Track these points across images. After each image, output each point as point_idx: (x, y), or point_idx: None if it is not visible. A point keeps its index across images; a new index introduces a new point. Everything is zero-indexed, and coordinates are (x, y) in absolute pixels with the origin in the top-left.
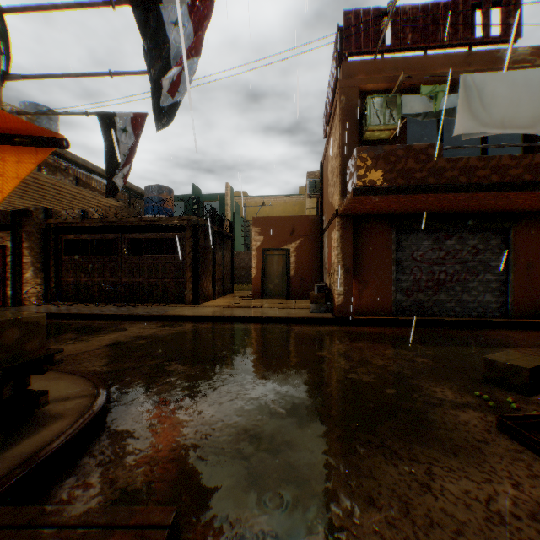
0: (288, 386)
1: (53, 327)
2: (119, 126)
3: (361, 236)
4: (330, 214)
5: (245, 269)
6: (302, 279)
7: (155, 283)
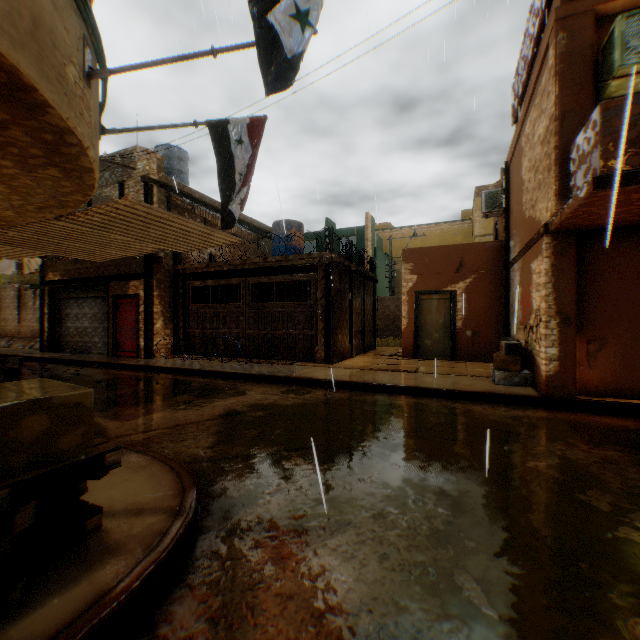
0: (488, 538)
1: (172, 385)
2: (233, 136)
3: (590, 264)
4: (526, 235)
5: (390, 319)
6: (475, 333)
7: (281, 335)
